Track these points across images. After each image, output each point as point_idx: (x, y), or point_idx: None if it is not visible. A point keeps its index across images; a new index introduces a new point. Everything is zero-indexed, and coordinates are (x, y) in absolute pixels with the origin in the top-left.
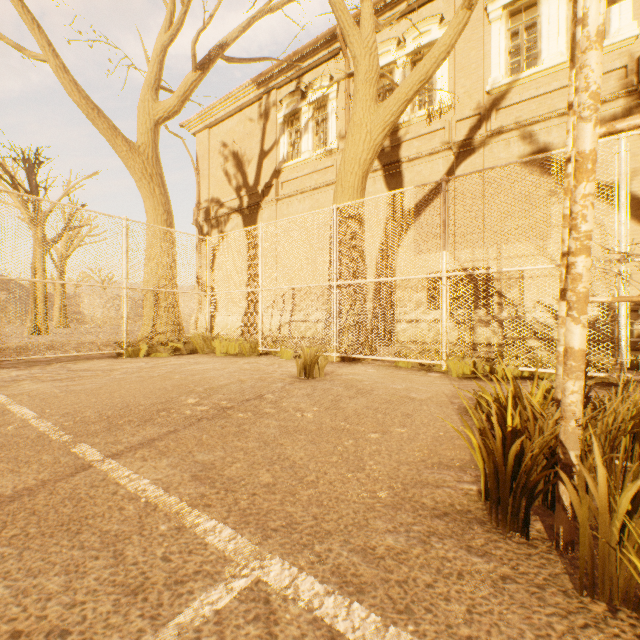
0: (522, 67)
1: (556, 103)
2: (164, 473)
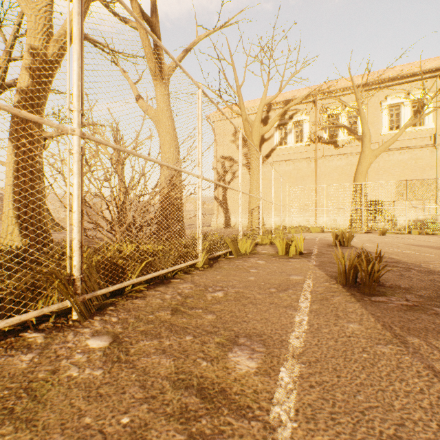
0: (394, 128)
1: (407, 144)
2: (435, 241)
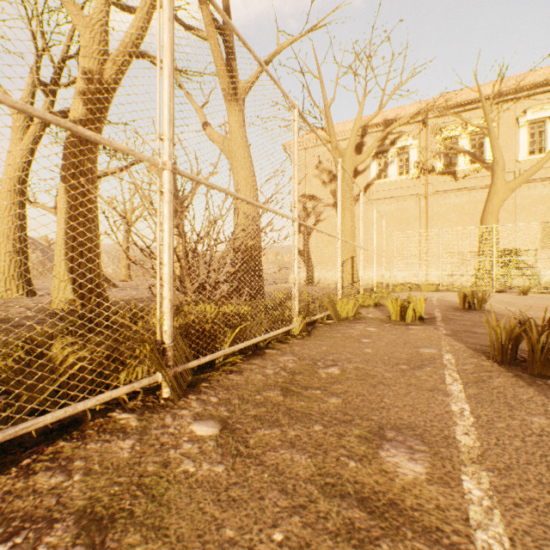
0: (536, 152)
1: None
2: None
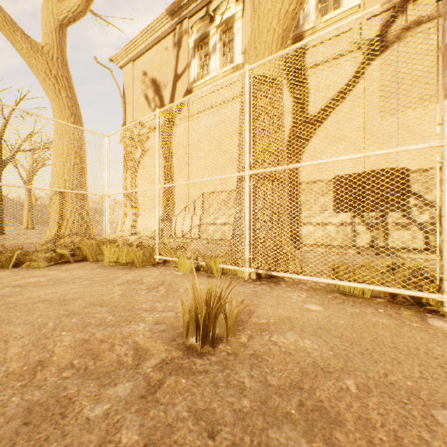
0: None
1: None
2: None
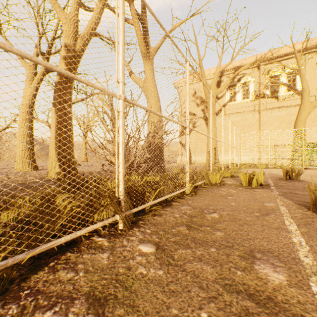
0: None
1: None
2: None
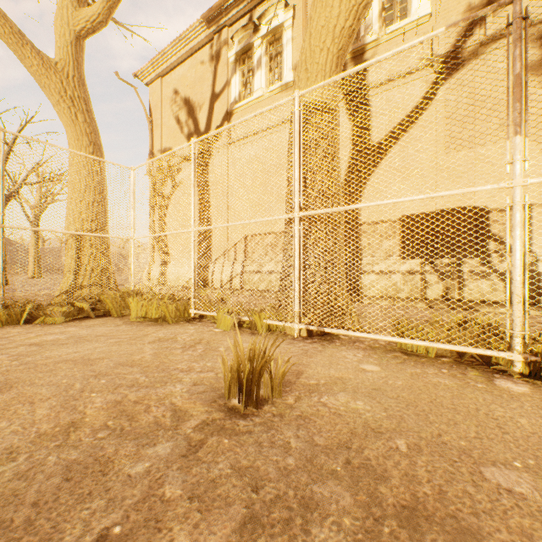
0: None
1: None
2: None
